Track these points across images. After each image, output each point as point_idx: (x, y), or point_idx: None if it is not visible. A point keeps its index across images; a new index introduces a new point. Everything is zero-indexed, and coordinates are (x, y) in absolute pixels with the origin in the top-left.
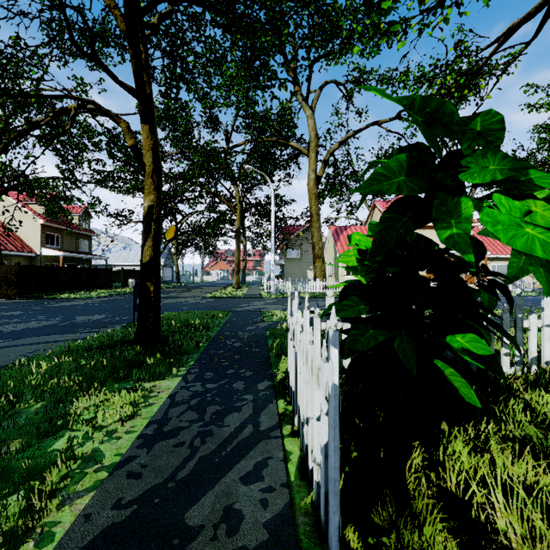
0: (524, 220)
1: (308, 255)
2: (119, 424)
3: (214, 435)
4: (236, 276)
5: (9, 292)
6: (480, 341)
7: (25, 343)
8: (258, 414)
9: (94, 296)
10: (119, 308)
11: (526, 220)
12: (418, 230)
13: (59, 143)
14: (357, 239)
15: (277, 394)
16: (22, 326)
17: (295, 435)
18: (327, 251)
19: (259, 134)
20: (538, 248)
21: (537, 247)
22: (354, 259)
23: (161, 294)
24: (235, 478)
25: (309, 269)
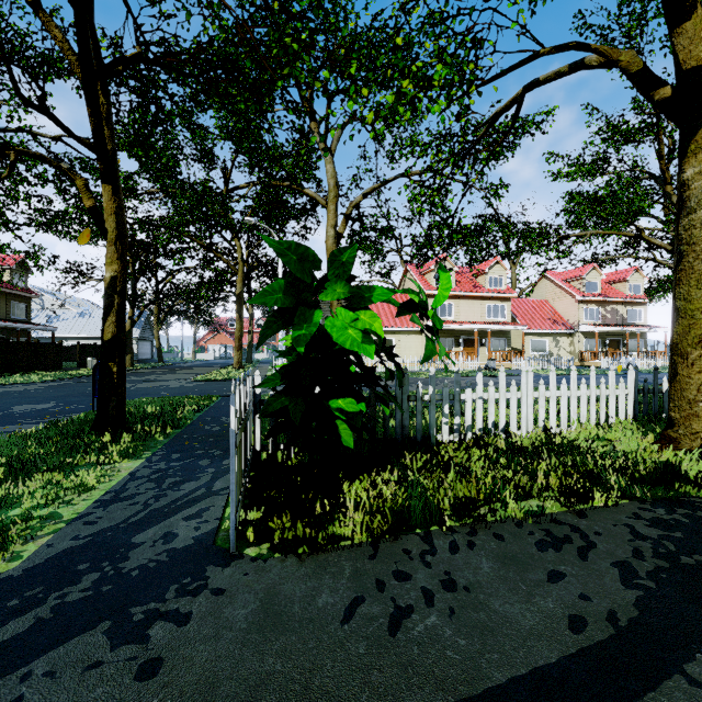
0: (351, 325)
1: None
2: (76, 495)
3: (168, 496)
4: (238, 353)
5: None
6: (354, 403)
7: None
8: (214, 481)
9: (35, 381)
10: (74, 395)
11: (352, 325)
12: (454, 300)
13: None
14: None
15: None
16: None
17: None
18: None
19: (267, 176)
20: (348, 343)
21: (348, 342)
22: None
23: (134, 377)
24: (178, 518)
25: None
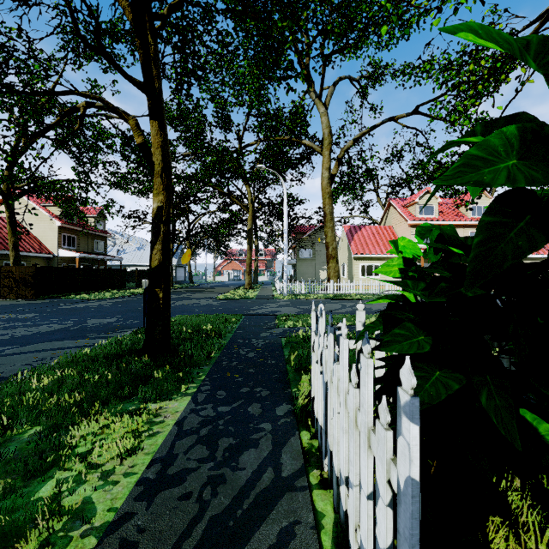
0: None
1: (320, 255)
2: (118, 461)
3: (227, 482)
4: (248, 276)
5: (26, 293)
6: None
7: (33, 350)
8: (278, 452)
9: (108, 297)
10: (131, 311)
11: None
12: None
13: (75, 145)
14: (401, 245)
15: (298, 422)
16: (34, 330)
17: (325, 485)
18: (341, 251)
19: (272, 133)
20: None
21: None
22: (396, 270)
23: (174, 295)
24: None
25: (322, 269)
